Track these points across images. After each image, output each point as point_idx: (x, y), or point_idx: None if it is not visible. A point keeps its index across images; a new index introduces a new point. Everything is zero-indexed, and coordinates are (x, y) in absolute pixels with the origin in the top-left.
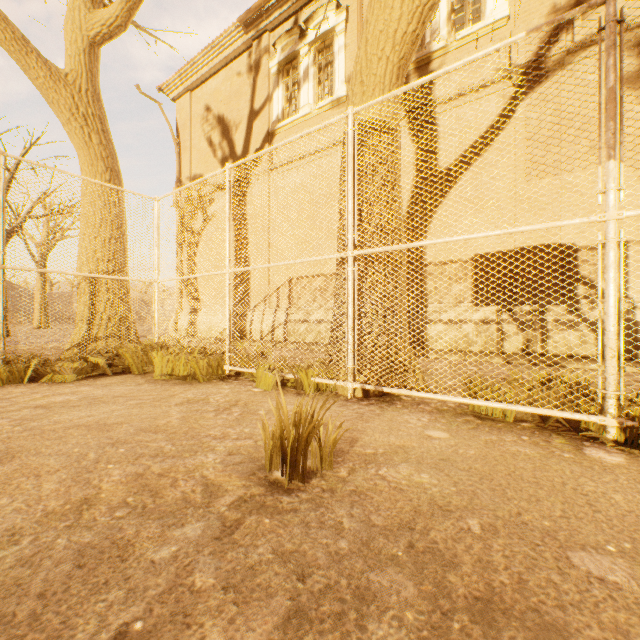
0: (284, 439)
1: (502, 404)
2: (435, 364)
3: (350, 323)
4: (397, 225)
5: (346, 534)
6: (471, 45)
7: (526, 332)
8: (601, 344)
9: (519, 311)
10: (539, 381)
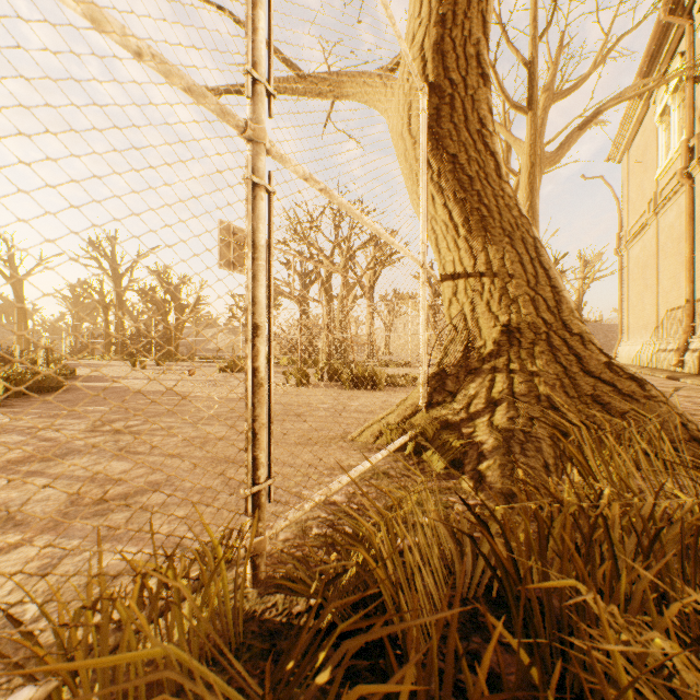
0: None
1: None
2: None
3: None
4: None
5: None
6: None
7: None
8: None
9: None
10: None
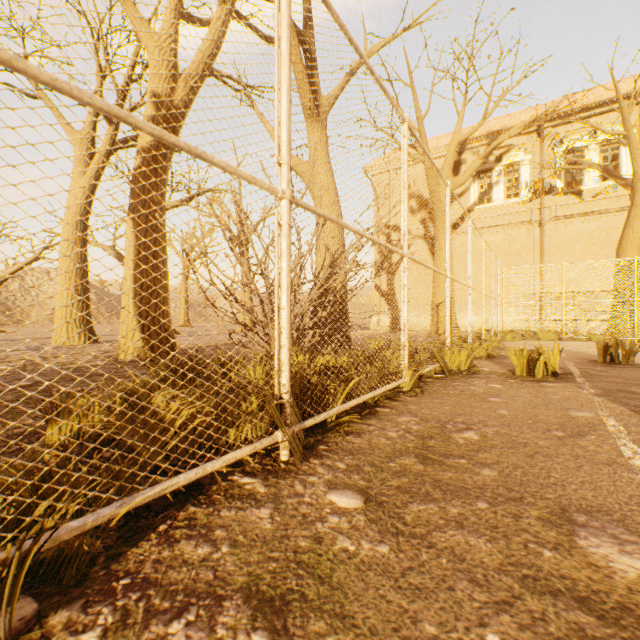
0: None
1: None
2: None
3: (635, 320)
4: None
5: None
6: (613, 189)
7: None
8: None
9: None
10: None
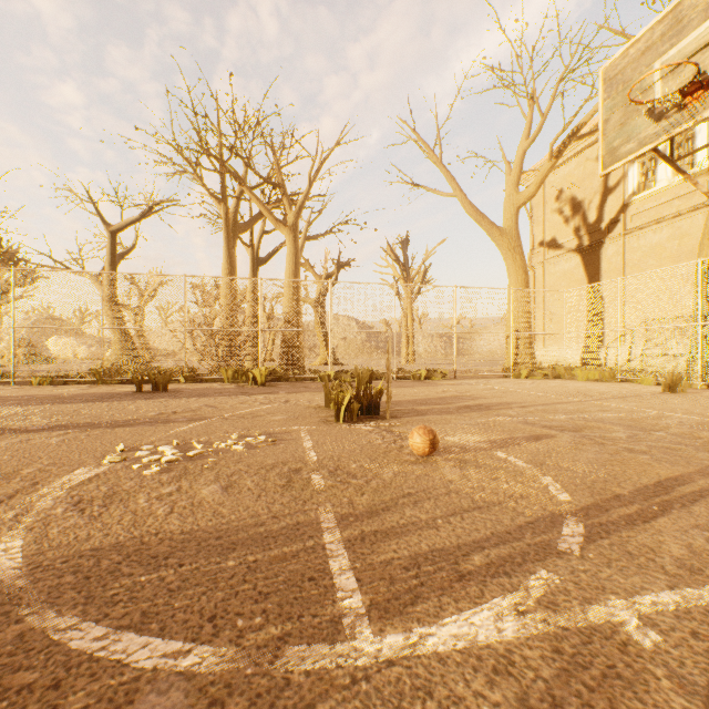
0: (669, 383)
1: None
2: None
3: (698, 355)
4: None
5: (688, 396)
6: None
7: None
8: None
9: None
10: None
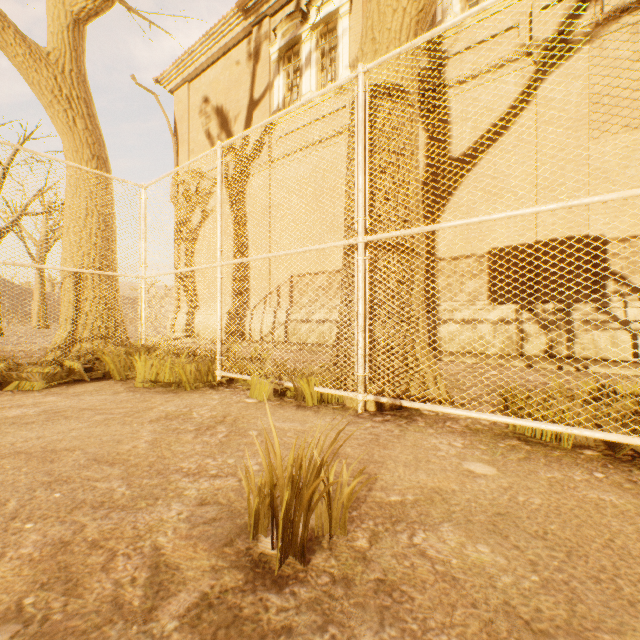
0: (274, 494)
1: (559, 426)
2: (450, 368)
3: (360, 322)
4: (415, 207)
5: None
6: (487, 21)
7: (550, 333)
8: (636, 346)
9: (541, 310)
10: (588, 392)
